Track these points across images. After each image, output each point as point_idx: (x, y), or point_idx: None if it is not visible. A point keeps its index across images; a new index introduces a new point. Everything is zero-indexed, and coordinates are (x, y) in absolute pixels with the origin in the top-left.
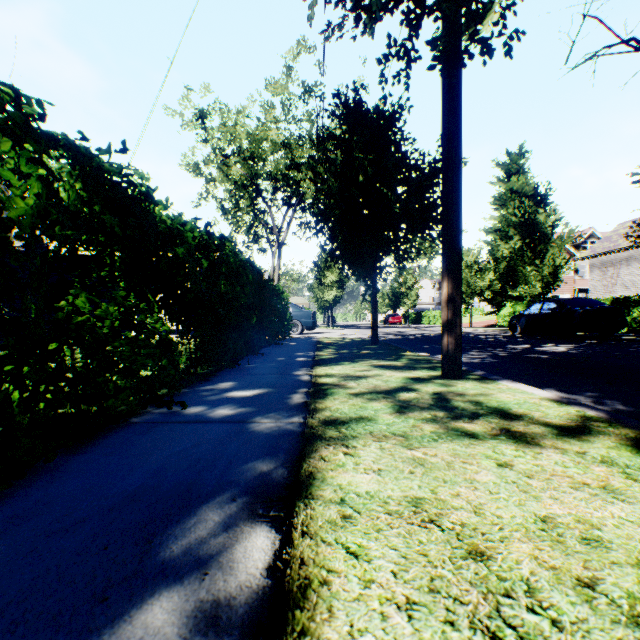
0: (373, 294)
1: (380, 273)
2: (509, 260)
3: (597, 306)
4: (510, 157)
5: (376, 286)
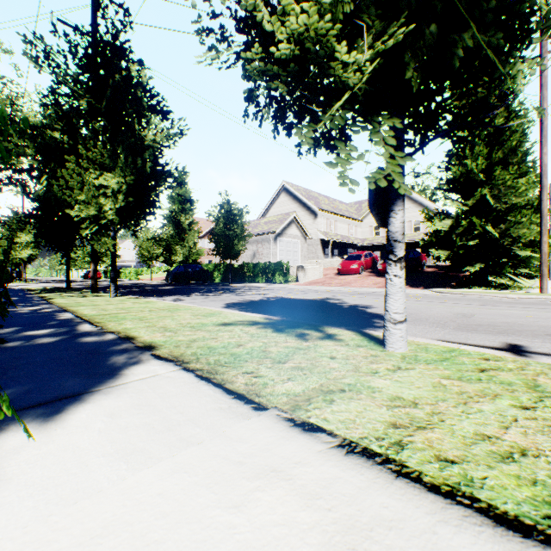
0: (68, 261)
1: (73, 249)
2: (167, 241)
3: (200, 269)
4: (178, 172)
5: (70, 257)
